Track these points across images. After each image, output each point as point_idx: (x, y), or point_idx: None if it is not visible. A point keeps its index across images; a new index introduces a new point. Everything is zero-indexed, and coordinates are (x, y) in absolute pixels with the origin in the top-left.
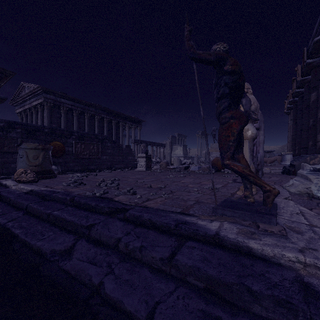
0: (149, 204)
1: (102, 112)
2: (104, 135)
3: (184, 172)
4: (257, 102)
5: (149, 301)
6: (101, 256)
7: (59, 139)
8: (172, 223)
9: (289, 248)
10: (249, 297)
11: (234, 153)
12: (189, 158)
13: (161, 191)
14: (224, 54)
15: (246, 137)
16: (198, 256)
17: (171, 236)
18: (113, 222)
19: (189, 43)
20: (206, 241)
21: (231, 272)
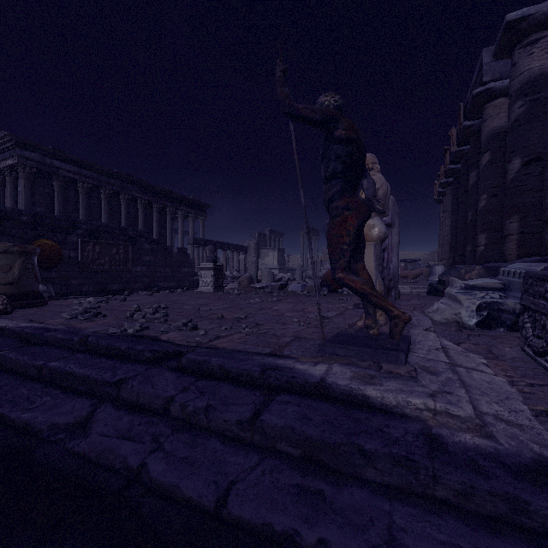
0: (220, 343)
1: (134, 187)
2: (138, 230)
3: (279, 294)
4: (386, 185)
5: (220, 481)
6: (140, 426)
7: (51, 236)
8: (257, 369)
9: (418, 393)
10: (360, 460)
11: (351, 261)
12: (288, 271)
13: (240, 323)
14: (335, 113)
15: (371, 238)
16: (294, 414)
17: (254, 389)
18: (159, 374)
19: (283, 90)
20: (307, 393)
21: (339, 430)
